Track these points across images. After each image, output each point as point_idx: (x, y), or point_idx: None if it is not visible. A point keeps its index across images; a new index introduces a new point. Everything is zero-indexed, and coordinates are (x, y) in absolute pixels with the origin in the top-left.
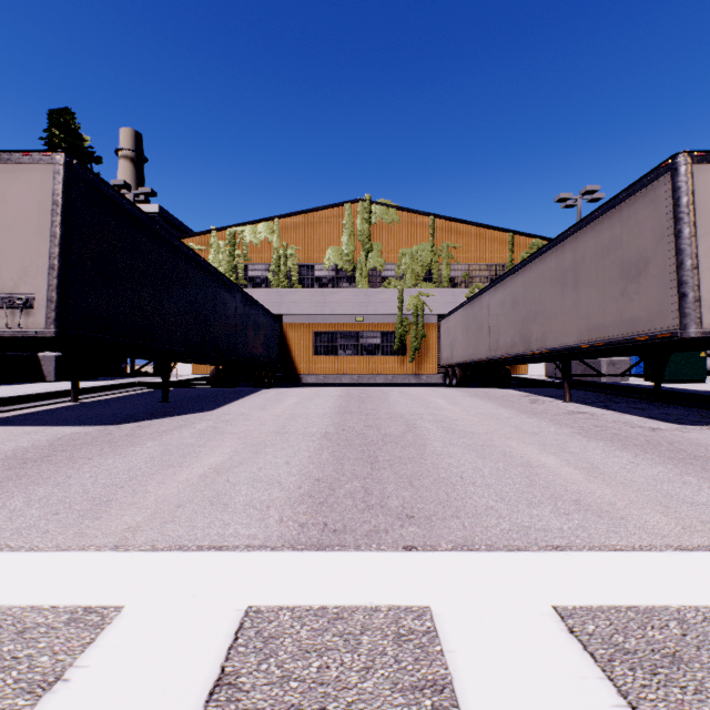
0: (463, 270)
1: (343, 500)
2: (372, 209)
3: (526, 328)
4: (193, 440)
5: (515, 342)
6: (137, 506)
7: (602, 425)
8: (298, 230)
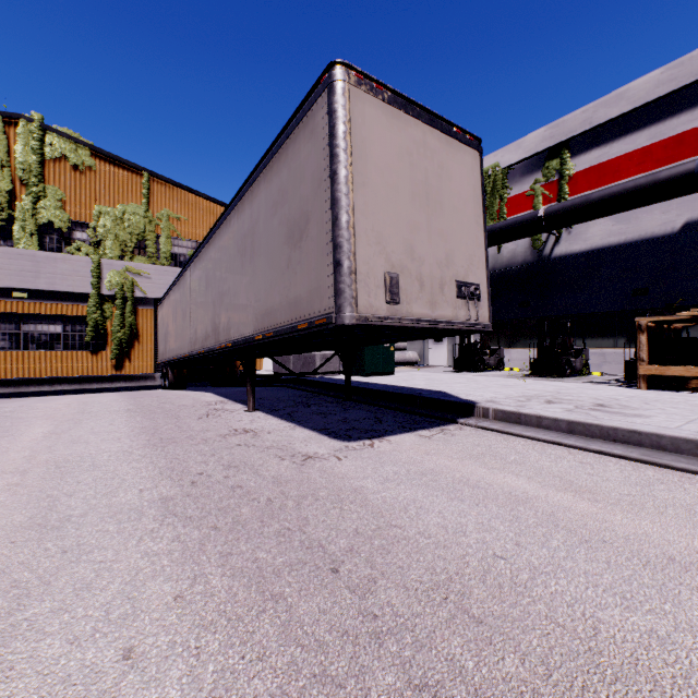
0: (189, 247)
1: None
2: (45, 136)
3: (216, 314)
4: None
5: (208, 332)
6: None
7: (243, 461)
8: None
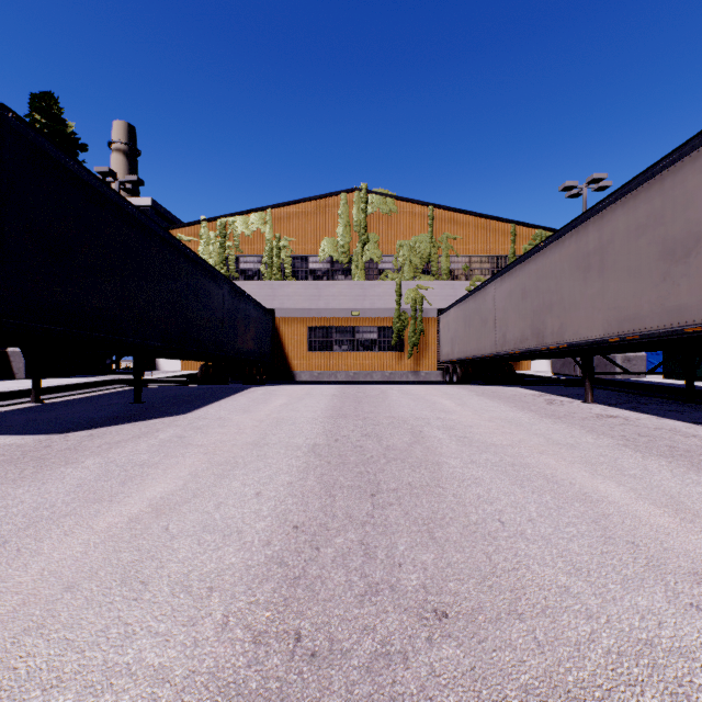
0: (463, 262)
1: (330, 573)
2: (368, 198)
3: (539, 321)
4: (146, 457)
5: (525, 336)
6: (2, 587)
7: (647, 433)
8: (292, 220)
